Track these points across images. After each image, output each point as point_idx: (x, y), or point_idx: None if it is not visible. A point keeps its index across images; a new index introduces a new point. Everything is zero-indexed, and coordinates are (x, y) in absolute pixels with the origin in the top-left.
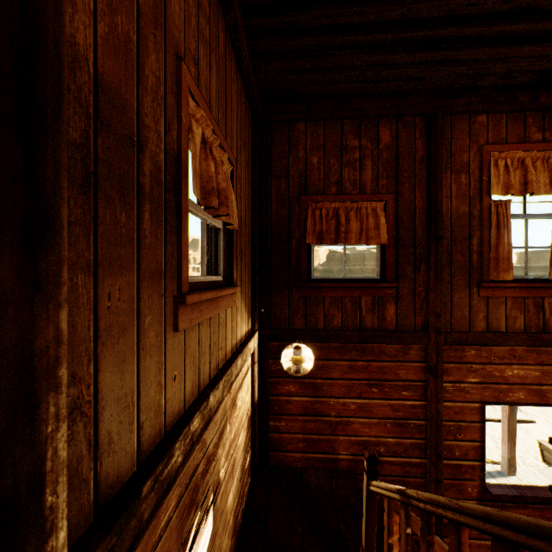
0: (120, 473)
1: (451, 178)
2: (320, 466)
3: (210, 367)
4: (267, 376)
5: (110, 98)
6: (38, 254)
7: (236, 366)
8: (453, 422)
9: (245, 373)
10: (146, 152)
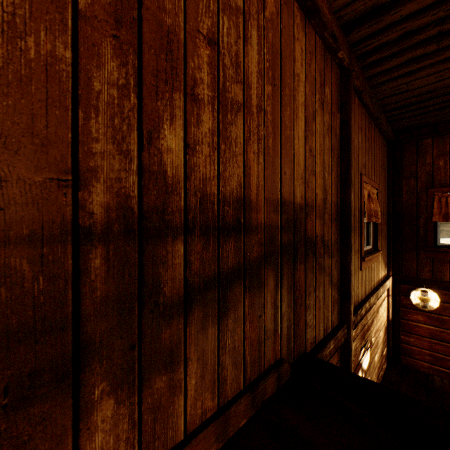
0: None
1: None
2: (445, 377)
3: (368, 287)
4: (399, 306)
5: None
6: (351, 254)
7: (380, 292)
8: None
9: (383, 299)
10: (354, 215)
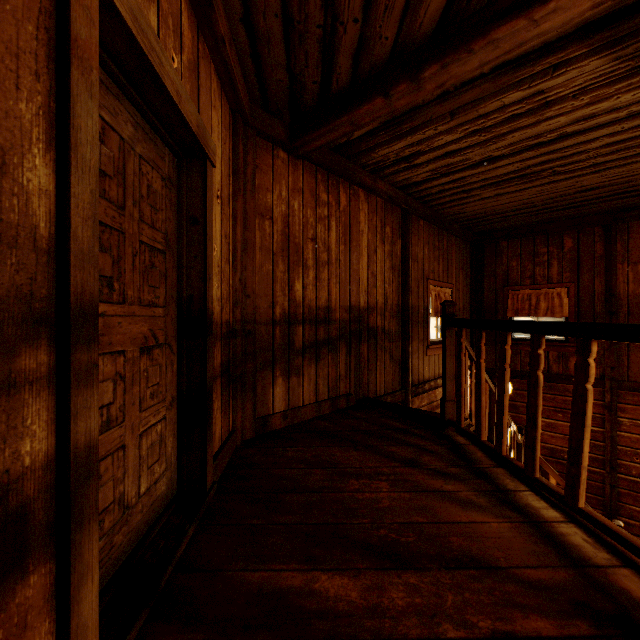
0: (415, 381)
1: (628, 268)
2: None
3: (438, 372)
4: None
5: (413, 307)
6: (409, 340)
7: None
8: (629, 448)
9: None
10: (419, 312)
